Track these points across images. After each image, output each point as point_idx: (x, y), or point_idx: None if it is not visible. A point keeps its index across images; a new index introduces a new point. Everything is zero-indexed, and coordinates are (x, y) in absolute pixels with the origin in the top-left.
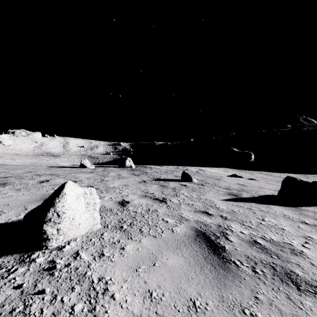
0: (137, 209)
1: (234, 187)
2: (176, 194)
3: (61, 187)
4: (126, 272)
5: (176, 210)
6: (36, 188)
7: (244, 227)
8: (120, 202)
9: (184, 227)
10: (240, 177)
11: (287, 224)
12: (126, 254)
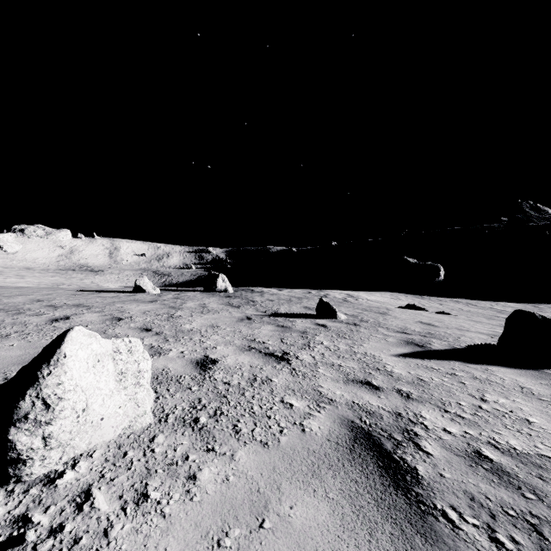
0: (232, 378)
1: (413, 329)
2: (308, 344)
3: (56, 341)
4: (192, 550)
5: (309, 379)
6: (40, 334)
7: (449, 418)
8: (199, 362)
9: (327, 418)
10: (422, 309)
11: (533, 408)
12: (199, 493)
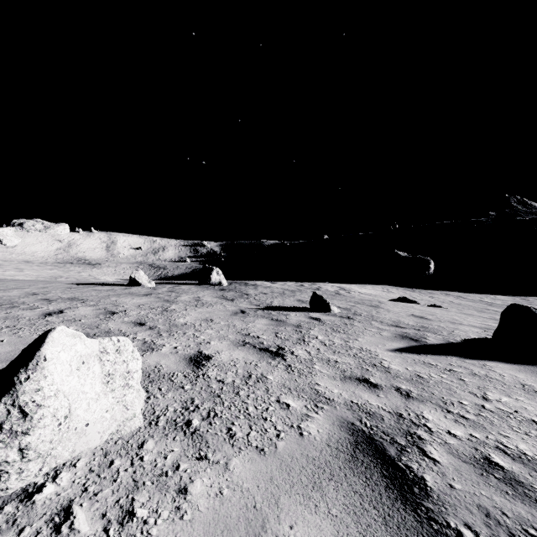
0: (226, 375)
1: (407, 322)
2: (303, 338)
3: (36, 342)
4: None
5: (305, 376)
6: (32, 329)
7: (452, 419)
8: (193, 359)
9: (326, 420)
10: (413, 301)
11: None
12: (190, 510)
